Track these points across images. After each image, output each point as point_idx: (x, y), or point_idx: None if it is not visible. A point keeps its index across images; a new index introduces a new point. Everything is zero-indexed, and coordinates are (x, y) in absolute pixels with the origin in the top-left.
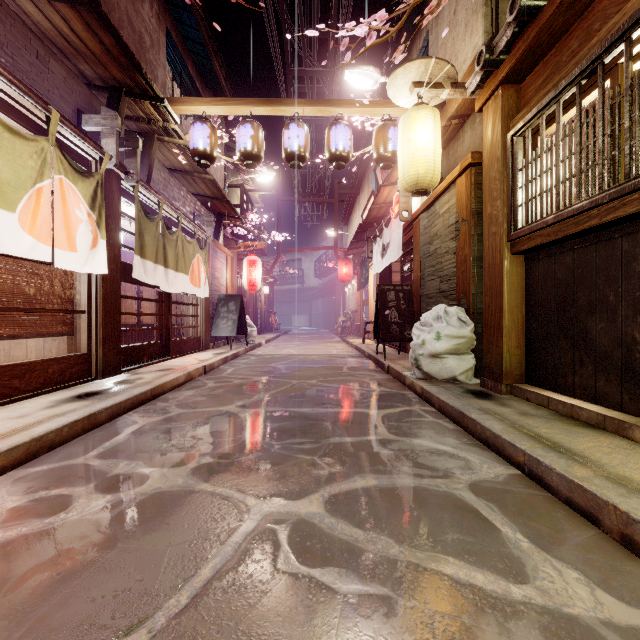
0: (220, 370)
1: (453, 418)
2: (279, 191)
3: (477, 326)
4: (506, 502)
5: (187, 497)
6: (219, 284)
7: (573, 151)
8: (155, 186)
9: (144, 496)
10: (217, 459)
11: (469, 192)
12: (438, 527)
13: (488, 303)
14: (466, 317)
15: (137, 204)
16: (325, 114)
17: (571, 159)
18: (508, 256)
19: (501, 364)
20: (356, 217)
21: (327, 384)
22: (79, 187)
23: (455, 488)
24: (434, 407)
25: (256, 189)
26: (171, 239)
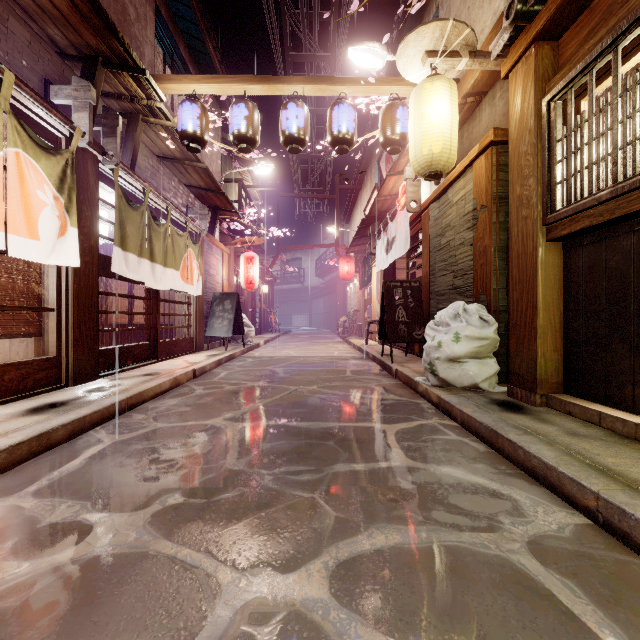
0: (212, 374)
1: (482, 436)
2: (278, 187)
3: (499, 326)
4: (589, 577)
5: (135, 567)
6: (214, 282)
7: (637, 107)
8: (142, 173)
9: (75, 564)
10: (189, 498)
11: (490, 174)
12: (503, 631)
13: (517, 299)
14: (488, 315)
15: (117, 190)
16: (327, 93)
17: (635, 117)
18: (543, 243)
19: (535, 370)
20: (358, 214)
21: (329, 391)
22: (42, 165)
23: (510, 550)
24: (455, 421)
25: (255, 185)
26: (158, 231)
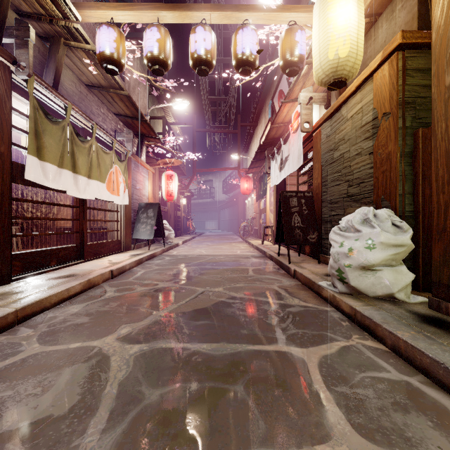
0: (130, 273)
1: (439, 380)
2: (194, 124)
3: None
4: None
5: None
6: (141, 194)
7: None
8: (68, 96)
9: None
10: None
11: (395, 80)
12: None
13: (445, 202)
14: (401, 221)
15: (32, 101)
16: (232, 21)
17: None
18: None
19: None
20: (254, 145)
21: (234, 294)
22: None
23: None
24: (382, 342)
25: (176, 122)
26: (82, 146)
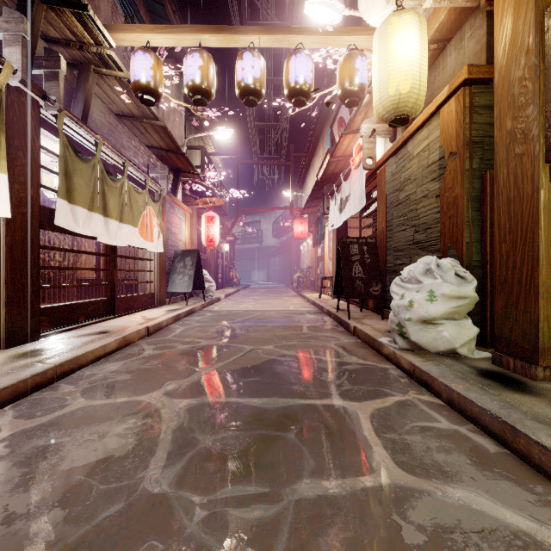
0: (168, 330)
1: (485, 427)
2: (239, 154)
3: None
4: None
5: None
6: (177, 239)
7: None
8: (97, 129)
9: None
10: None
11: (462, 117)
12: None
13: (507, 252)
14: (465, 271)
15: (62, 138)
16: (283, 45)
17: None
18: (546, 184)
19: (535, 337)
20: (311, 179)
21: (286, 351)
22: None
23: None
24: (438, 397)
25: (217, 153)
26: (113, 186)
